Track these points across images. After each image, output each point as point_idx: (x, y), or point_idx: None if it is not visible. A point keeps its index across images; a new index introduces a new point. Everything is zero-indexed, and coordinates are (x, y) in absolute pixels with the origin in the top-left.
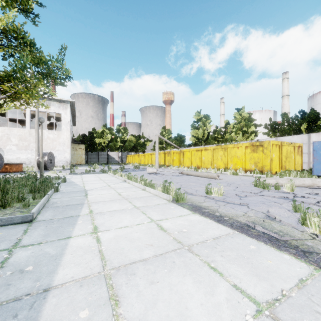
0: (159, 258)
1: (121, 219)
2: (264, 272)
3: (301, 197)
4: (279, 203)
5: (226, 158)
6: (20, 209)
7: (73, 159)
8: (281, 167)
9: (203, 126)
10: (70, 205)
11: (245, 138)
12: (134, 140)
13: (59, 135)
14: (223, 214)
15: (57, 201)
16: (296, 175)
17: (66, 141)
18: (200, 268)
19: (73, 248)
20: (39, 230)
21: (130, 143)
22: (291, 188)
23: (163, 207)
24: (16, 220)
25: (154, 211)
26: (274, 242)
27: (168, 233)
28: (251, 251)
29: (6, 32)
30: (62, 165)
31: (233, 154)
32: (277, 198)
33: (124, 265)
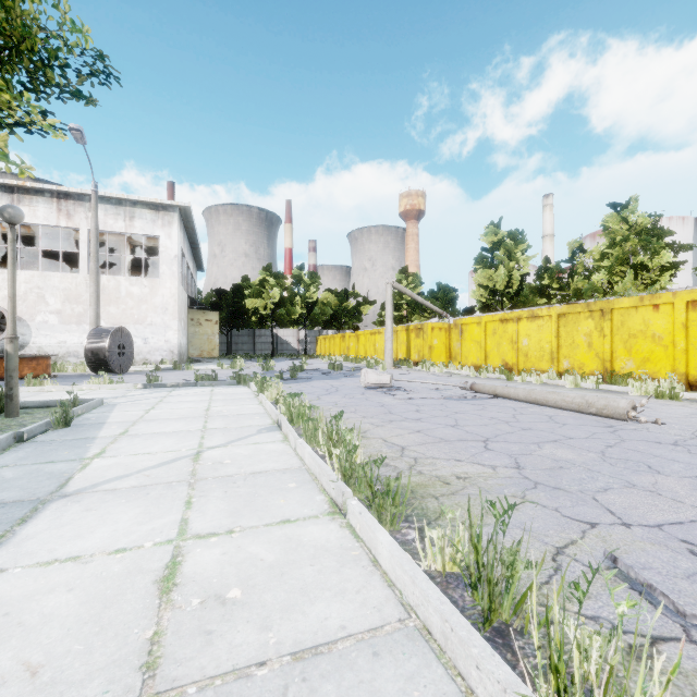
0: None
1: None
2: None
3: None
4: None
5: (608, 342)
6: None
7: (192, 345)
8: None
9: (507, 259)
10: None
11: (640, 284)
12: (333, 301)
13: (154, 289)
14: None
15: None
16: None
17: (170, 303)
18: None
19: None
20: None
21: (324, 308)
22: None
23: None
24: None
25: None
26: None
27: None
28: None
29: None
30: (160, 360)
31: (638, 329)
32: None
33: None
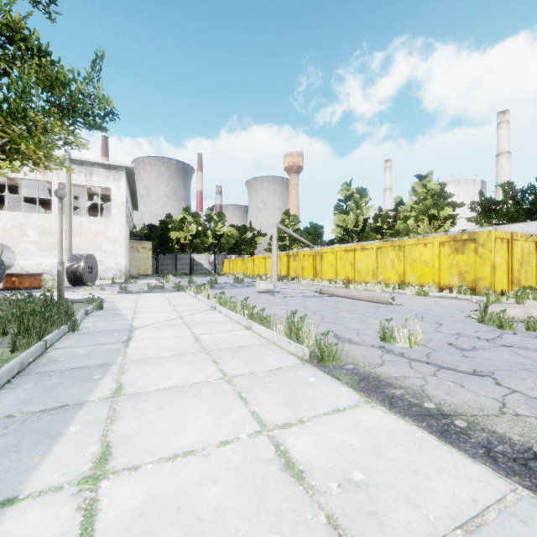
0: None
1: (181, 422)
2: None
3: None
4: None
5: (402, 265)
6: None
7: (132, 266)
8: (512, 281)
9: (355, 208)
10: (82, 368)
11: (433, 228)
12: (235, 233)
13: (107, 226)
14: (446, 408)
15: (60, 357)
16: None
17: (119, 236)
18: None
19: None
20: None
21: (228, 239)
22: None
23: (290, 378)
24: None
25: (269, 391)
26: None
27: (311, 493)
28: None
29: None
30: (112, 277)
31: (417, 257)
32: None
33: None
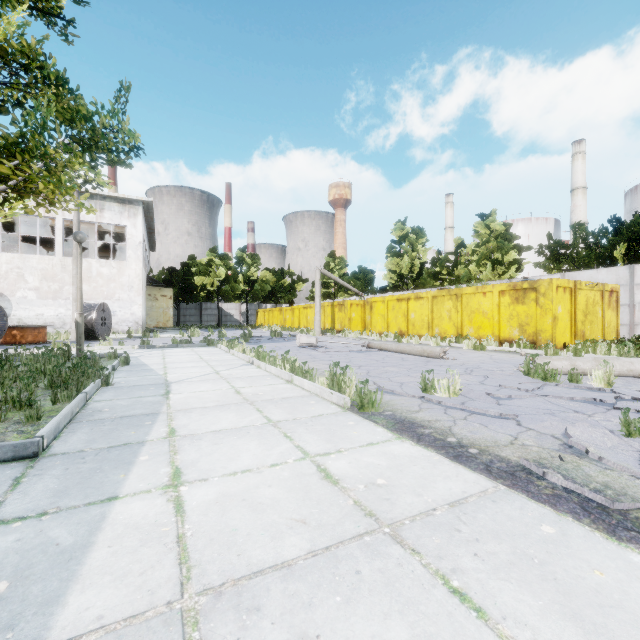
0: (322, 560)
1: (236, 453)
2: (592, 606)
3: (632, 401)
4: (586, 414)
5: (459, 316)
6: (19, 427)
7: (150, 317)
8: (575, 333)
9: (411, 250)
10: (130, 416)
11: (496, 274)
12: (271, 279)
13: (121, 270)
14: (465, 441)
15: (104, 408)
16: (609, 351)
17: (135, 282)
18: (425, 593)
19: (118, 529)
20: (48, 480)
21: (263, 285)
22: (607, 380)
23: (331, 422)
24: (1, 454)
25: (311, 432)
26: (596, 516)
27: (343, 490)
28: (546, 541)
29: (6, 56)
30: (127, 330)
31: (475, 308)
32: (579, 402)
33: (233, 581)
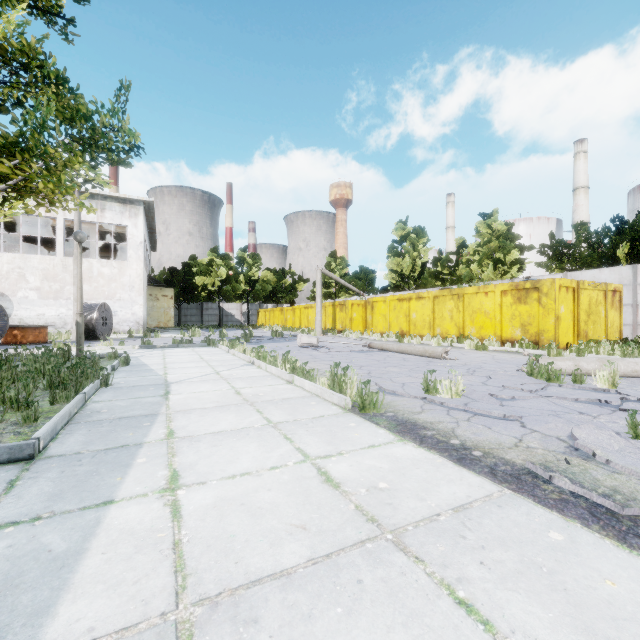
0: (323, 569)
1: (235, 455)
2: (604, 619)
3: (637, 402)
4: (591, 415)
5: (461, 316)
6: (16, 428)
7: (151, 317)
8: (578, 334)
9: (412, 250)
10: (129, 418)
11: (498, 274)
12: (272, 279)
13: (122, 270)
14: (469, 443)
15: (102, 409)
16: (613, 352)
17: (136, 282)
18: (430, 604)
19: (113, 534)
20: (43, 483)
21: (264, 285)
22: (611, 381)
23: (332, 424)
24: None
25: (312, 433)
26: (606, 522)
27: (344, 494)
28: (555, 549)
29: (6, 55)
30: (128, 330)
31: (477, 307)
32: (583, 403)
33: (230, 590)
